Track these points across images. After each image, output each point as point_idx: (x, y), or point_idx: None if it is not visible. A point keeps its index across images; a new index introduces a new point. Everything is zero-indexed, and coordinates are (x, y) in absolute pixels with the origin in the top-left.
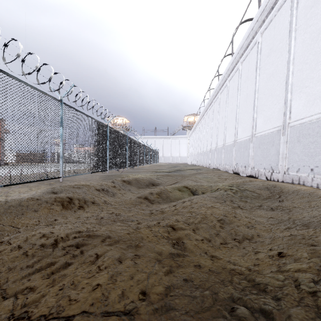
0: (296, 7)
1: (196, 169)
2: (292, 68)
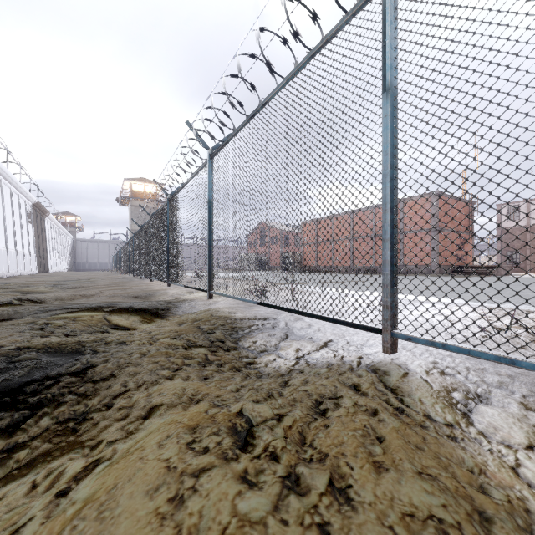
0: (3, 194)
1: (4, 283)
2: (6, 223)
